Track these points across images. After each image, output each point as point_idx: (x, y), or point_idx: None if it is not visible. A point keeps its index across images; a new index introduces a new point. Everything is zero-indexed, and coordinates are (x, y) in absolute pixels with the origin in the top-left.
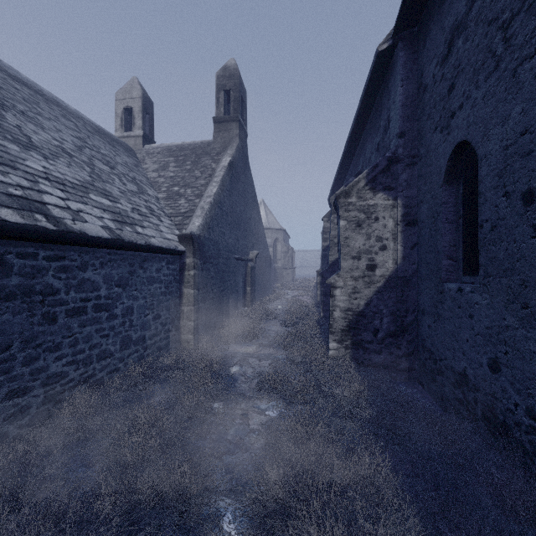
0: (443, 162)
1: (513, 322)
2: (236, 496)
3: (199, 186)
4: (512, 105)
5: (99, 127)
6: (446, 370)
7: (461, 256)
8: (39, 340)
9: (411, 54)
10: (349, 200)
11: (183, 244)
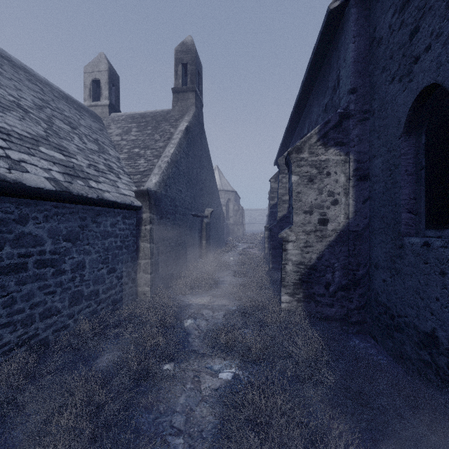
0: (403, 111)
1: None
2: None
3: (158, 148)
4: None
5: (67, 95)
6: (407, 328)
7: (424, 209)
8: None
9: (363, 11)
10: (301, 156)
11: (140, 199)
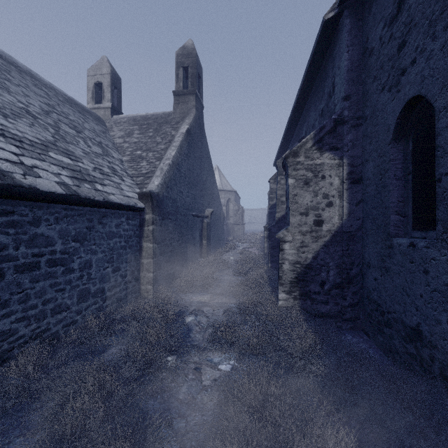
0: (392, 119)
1: None
2: None
3: (160, 150)
4: None
5: (71, 98)
6: (396, 323)
7: (411, 212)
8: None
9: (356, 22)
10: (297, 160)
11: (143, 201)
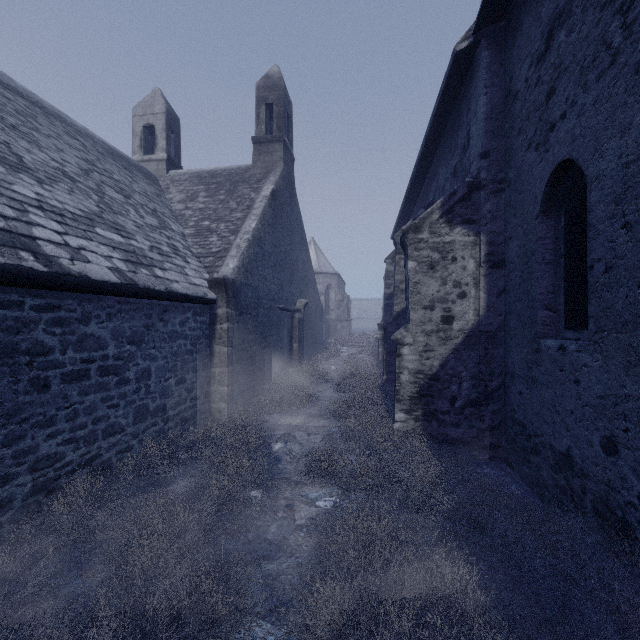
0: (539, 187)
1: (637, 391)
2: (277, 618)
3: (235, 220)
4: (635, 109)
5: (113, 149)
6: (544, 449)
7: (563, 306)
8: (26, 413)
9: (497, 55)
10: (420, 236)
11: (214, 290)
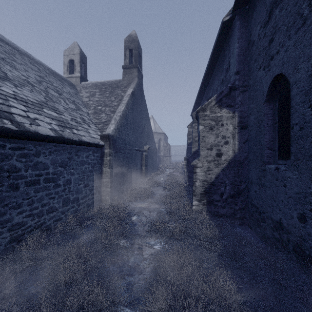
0: (265, 88)
1: None
2: (134, 306)
3: (113, 106)
4: None
5: (53, 71)
6: (267, 219)
7: (277, 147)
8: (6, 201)
9: (244, 23)
10: (205, 113)
11: (103, 140)
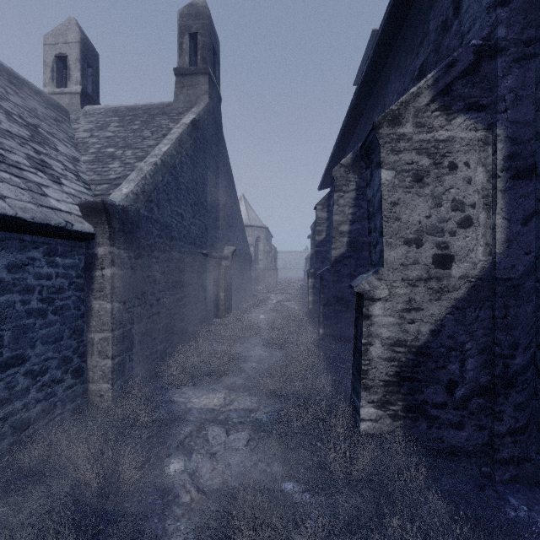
0: None
1: None
2: None
3: (146, 147)
4: None
5: (7, 68)
6: None
7: None
8: None
9: None
10: (400, 130)
11: (91, 220)
